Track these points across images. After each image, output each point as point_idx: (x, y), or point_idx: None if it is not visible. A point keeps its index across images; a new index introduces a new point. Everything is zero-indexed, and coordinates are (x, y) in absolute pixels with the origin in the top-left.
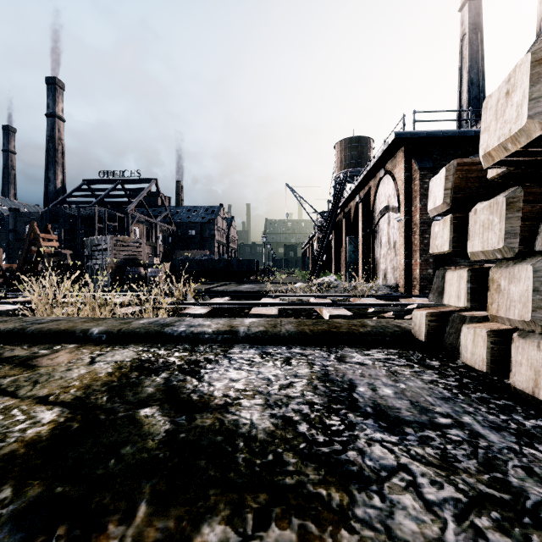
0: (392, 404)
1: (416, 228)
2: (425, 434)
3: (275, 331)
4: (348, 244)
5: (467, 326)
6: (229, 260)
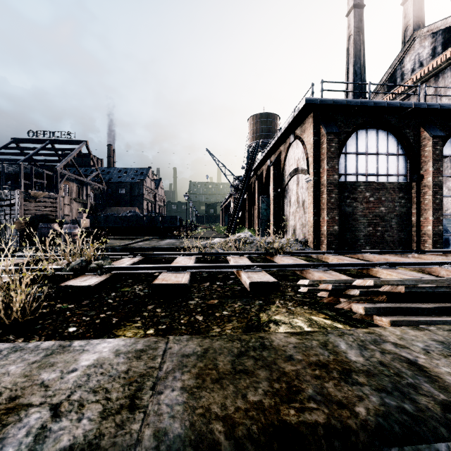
0: None
1: (323, 188)
2: None
3: (119, 445)
4: (261, 202)
5: None
6: (153, 216)
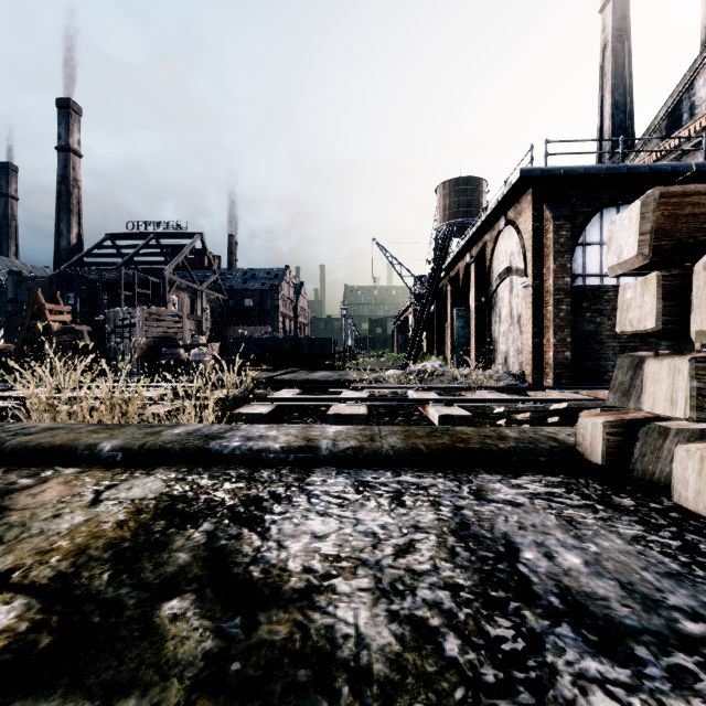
0: (590, 588)
1: (548, 296)
2: (676, 663)
3: (374, 447)
4: (456, 318)
5: (684, 447)
6: (297, 339)
